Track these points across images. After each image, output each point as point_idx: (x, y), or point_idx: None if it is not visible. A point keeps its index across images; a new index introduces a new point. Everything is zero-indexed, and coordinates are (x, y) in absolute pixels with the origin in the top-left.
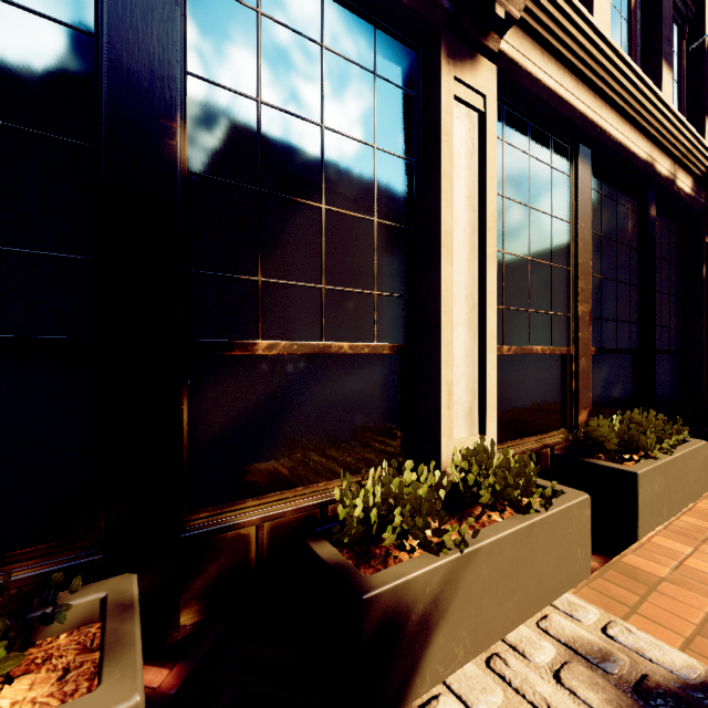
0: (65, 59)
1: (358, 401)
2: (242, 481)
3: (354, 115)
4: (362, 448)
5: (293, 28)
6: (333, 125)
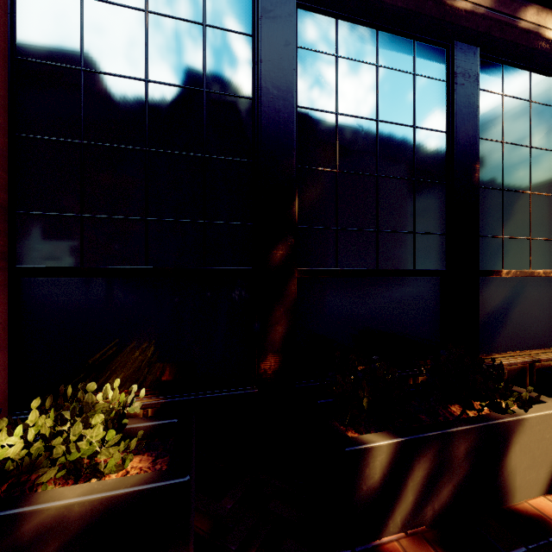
0: (437, 146)
1: (544, 304)
2: (493, 344)
3: (544, 135)
4: (546, 333)
5: (516, 97)
6: (534, 145)
